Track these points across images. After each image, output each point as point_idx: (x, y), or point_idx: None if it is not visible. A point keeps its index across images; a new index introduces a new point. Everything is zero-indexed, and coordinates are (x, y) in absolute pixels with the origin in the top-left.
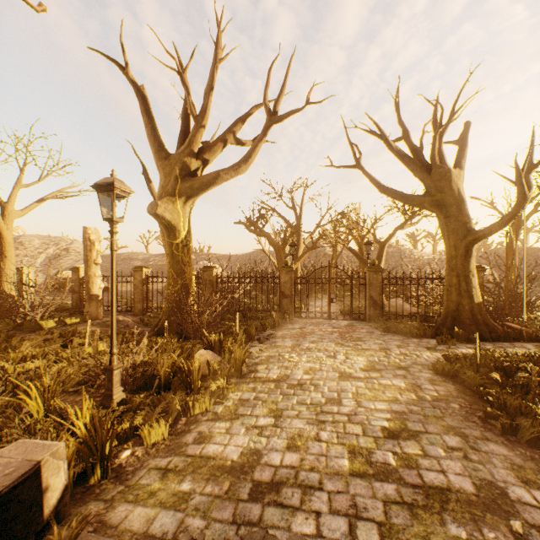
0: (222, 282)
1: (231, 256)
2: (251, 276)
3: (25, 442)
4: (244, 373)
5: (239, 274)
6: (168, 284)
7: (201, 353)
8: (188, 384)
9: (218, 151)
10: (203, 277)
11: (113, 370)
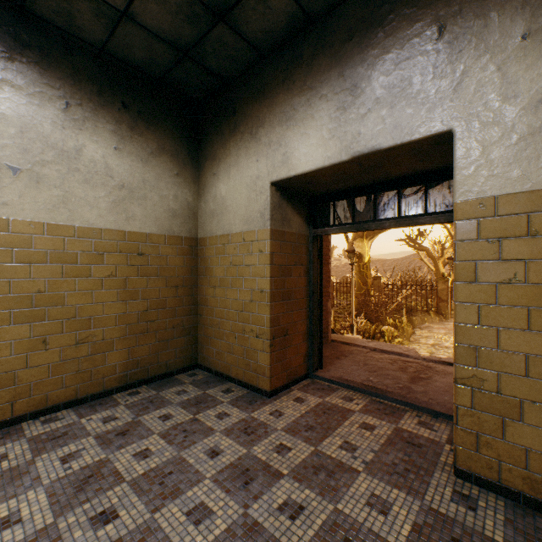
0: (387, 288)
1: (385, 261)
2: (411, 284)
3: (349, 335)
4: (411, 340)
5: (401, 282)
6: (356, 289)
7: (385, 327)
8: (384, 337)
9: (390, 206)
10: (373, 284)
11: (353, 326)
